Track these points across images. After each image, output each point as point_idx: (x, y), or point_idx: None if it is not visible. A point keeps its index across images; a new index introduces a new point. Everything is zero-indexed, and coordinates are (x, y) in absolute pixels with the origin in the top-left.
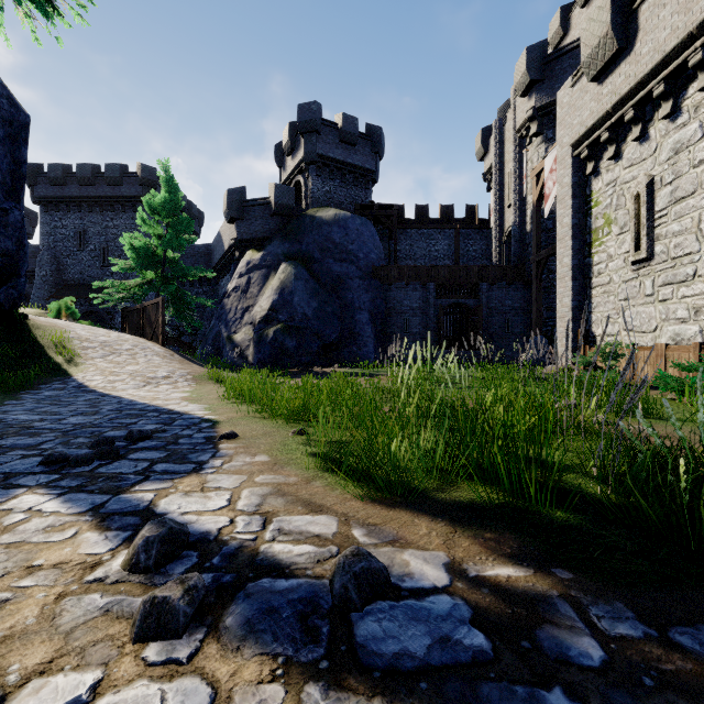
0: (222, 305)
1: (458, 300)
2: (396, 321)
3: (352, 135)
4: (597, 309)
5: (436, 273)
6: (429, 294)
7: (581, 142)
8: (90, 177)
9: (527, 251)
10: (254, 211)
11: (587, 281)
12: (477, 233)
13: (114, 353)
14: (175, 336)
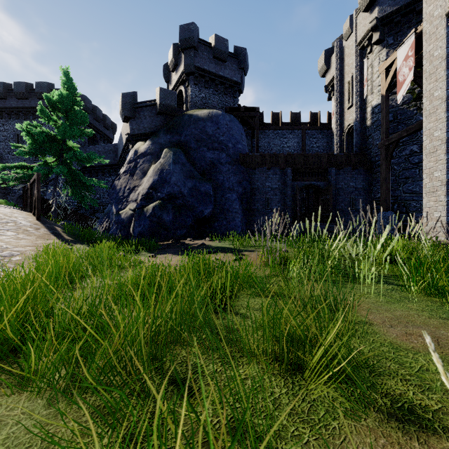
0: (113, 186)
1: (310, 182)
2: (259, 200)
3: (223, 53)
4: None
5: (292, 159)
6: (287, 177)
7: None
8: (24, 92)
9: (367, 142)
10: (144, 111)
11: None
12: (320, 133)
13: None
14: (91, 213)
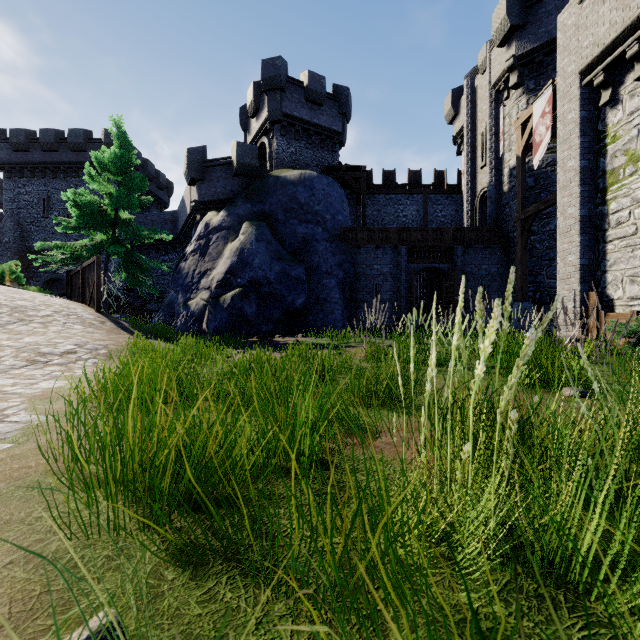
0: (179, 269)
1: (431, 264)
2: (365, 287)
3: (318, 94)
4: (616, 267)
5: (407, 235)
6: (401, 257)
7: (594, 66)
8: (53, 143)
9: (504, 212)
10: (216, 172)
11: (600, 233)
12: (446, 198)
13: (23, 320)
14: (141, 303)
